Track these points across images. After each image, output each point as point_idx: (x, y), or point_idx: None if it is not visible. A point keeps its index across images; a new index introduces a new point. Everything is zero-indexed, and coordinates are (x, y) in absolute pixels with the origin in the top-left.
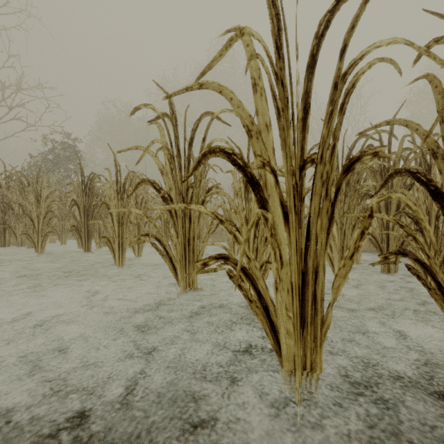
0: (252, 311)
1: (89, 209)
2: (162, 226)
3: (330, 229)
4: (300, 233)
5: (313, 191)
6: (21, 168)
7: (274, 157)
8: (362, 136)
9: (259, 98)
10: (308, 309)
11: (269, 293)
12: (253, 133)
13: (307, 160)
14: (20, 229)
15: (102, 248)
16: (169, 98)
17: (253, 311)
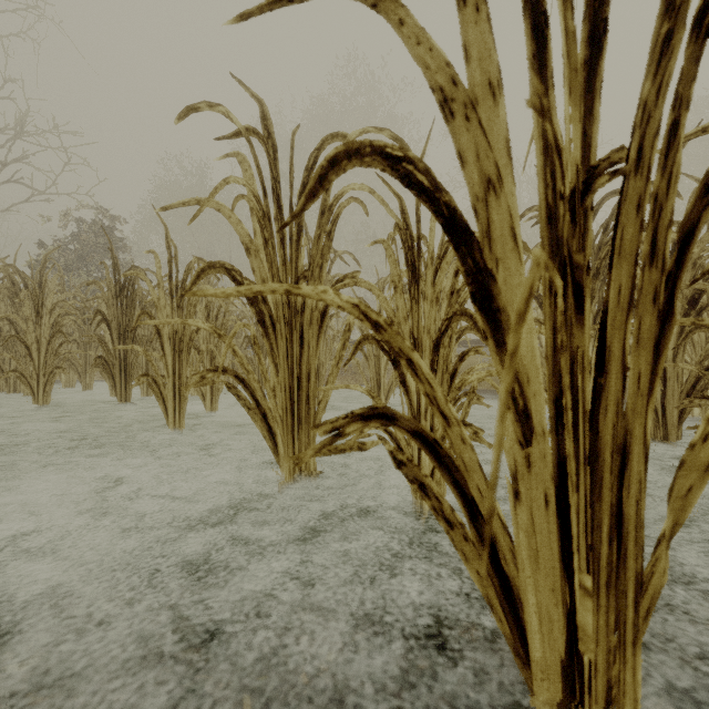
0: (425, 520)
1: (128, 328)
2: (255, 358)
3: (664, 344)
4: (580, 354)
5: (615, 246)
6: (14, 259)
7: (510, 164)
8: (612, 194)
9: (471, 19)
10: (600, 547)
11: (497, 506)
12: (456, 106)
13: (599, 167)
14: (12, 363)
15: (151, 396)
16: (247, 19)
17: (457, 549)
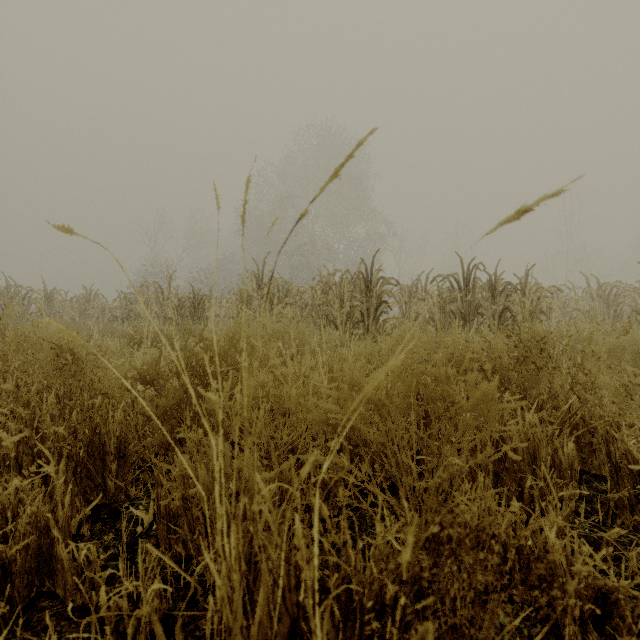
0: None
1: None
2: None
3: None
4: None
5: None
6: None
7: None
8: None
9: None
10: None
11: None
12: None
13: None
14: None
15: None
16: None
17: None
